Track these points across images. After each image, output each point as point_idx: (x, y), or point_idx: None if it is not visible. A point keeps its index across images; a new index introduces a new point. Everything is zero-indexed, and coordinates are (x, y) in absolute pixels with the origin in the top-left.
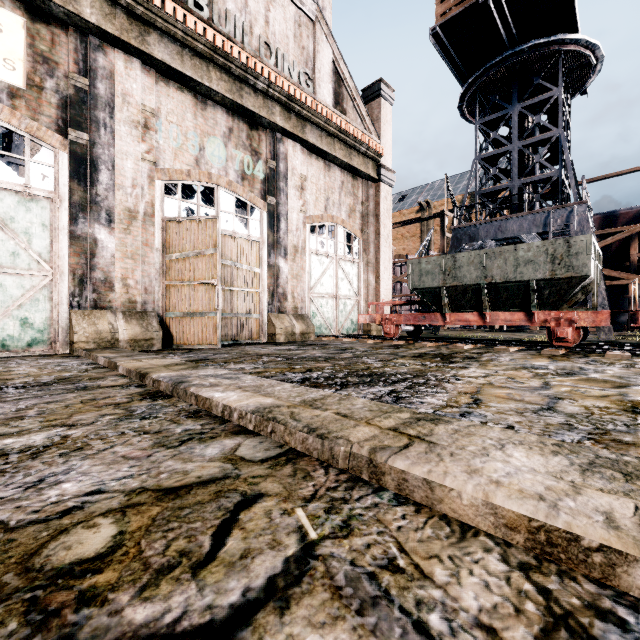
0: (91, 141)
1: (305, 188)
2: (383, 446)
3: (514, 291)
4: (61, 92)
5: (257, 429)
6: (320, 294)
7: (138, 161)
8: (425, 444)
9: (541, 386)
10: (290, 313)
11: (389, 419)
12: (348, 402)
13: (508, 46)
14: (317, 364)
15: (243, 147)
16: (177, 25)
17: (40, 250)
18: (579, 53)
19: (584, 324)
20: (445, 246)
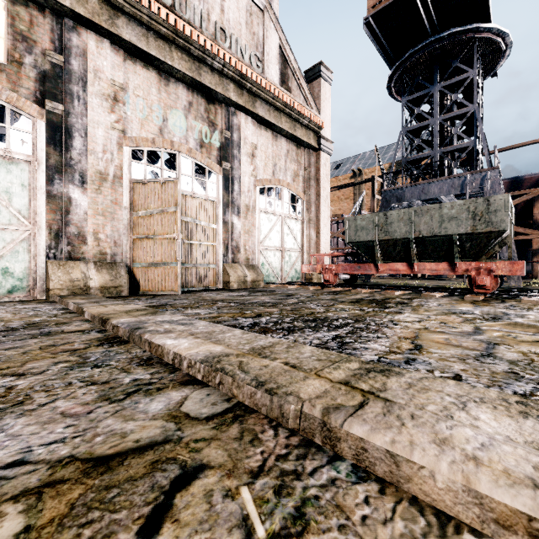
0: (66, 111)
1: (255, 155)
2: (336, 405)
3: (439, 244)
4: (39, 67)
5: (205, 379)
6: (268, 247)
7: (108, 129)
8: (381, 402)
9: (474, 331)
10: (242, 263)
11: (339, 370)
12: (296, 350)
13: (430, 34)
14: (266, 309)
15: (201, 119)
16: (143, 10)
17: (20, 207)
18: (491, 40)
19: (501, 273)
20: (375, 206)
